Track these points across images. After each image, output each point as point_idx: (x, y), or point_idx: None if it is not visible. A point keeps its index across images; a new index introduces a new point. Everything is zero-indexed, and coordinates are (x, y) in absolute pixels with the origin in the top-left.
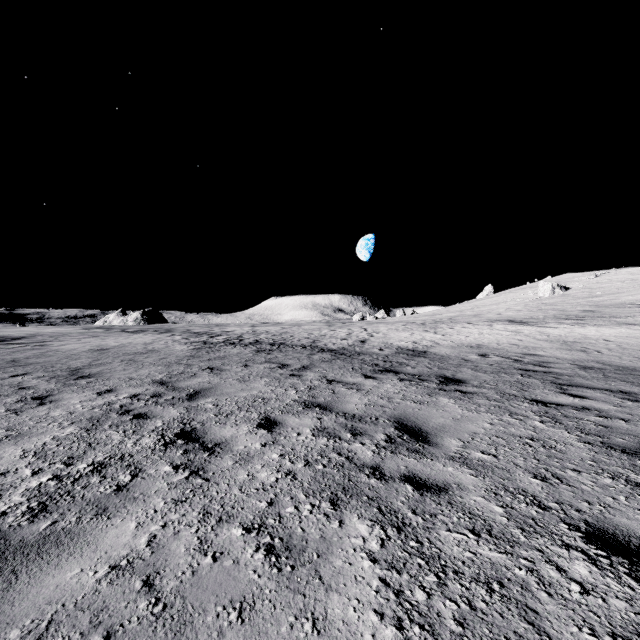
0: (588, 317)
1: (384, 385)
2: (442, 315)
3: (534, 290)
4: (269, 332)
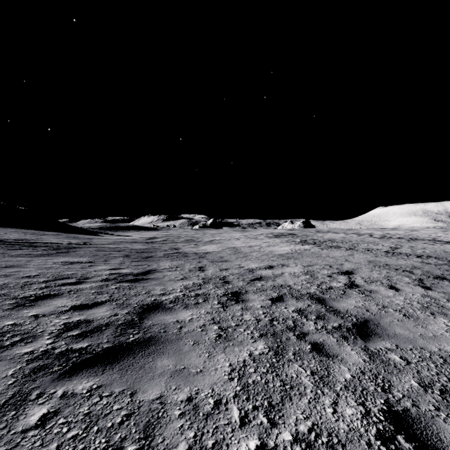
0: None
1: None
2: None
3: None
4: (399, 234)
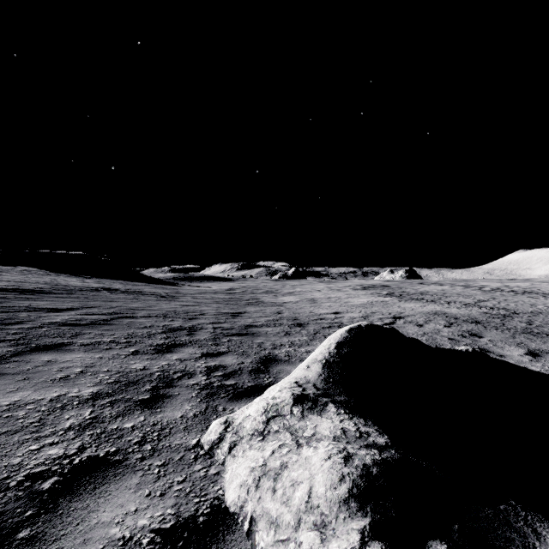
0: None
1: None
2: None
3: None
4: (519, 287)
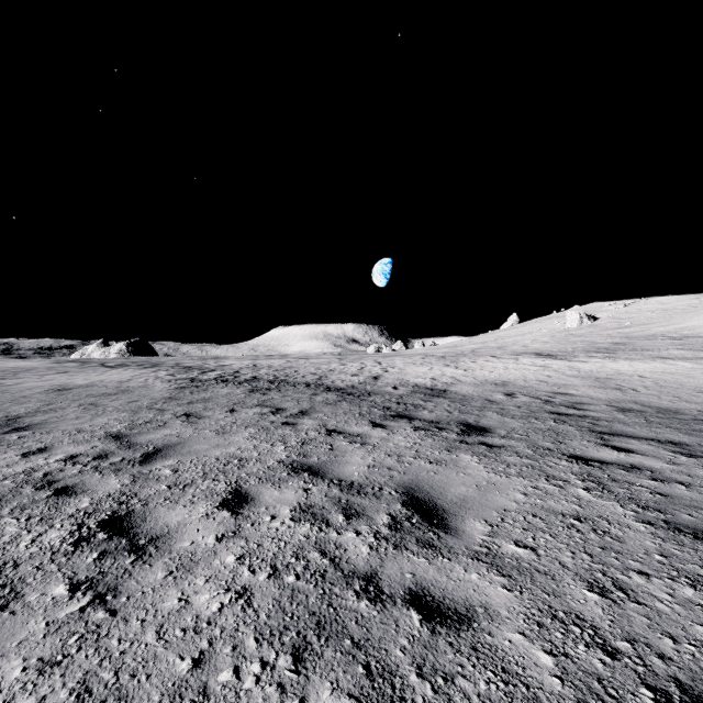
0: (619, 350)
1: (395, 437)
2: (464, 347)
3: (561, 320)
4: (271, 366)
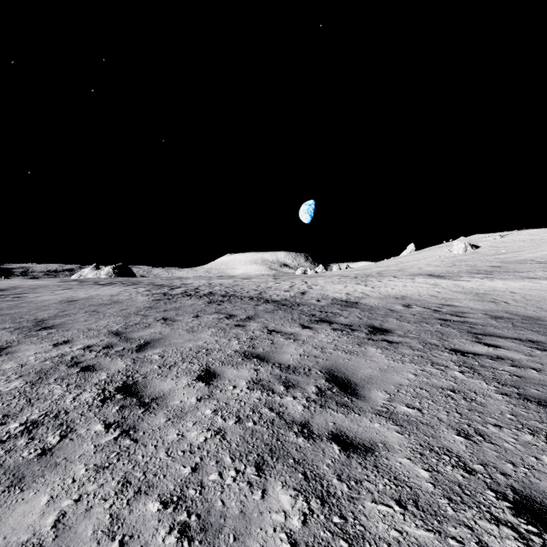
0: (496, 272)
1: (319, 335)
2: (372, 270)
3: (449, 248)
4: (222, 284)
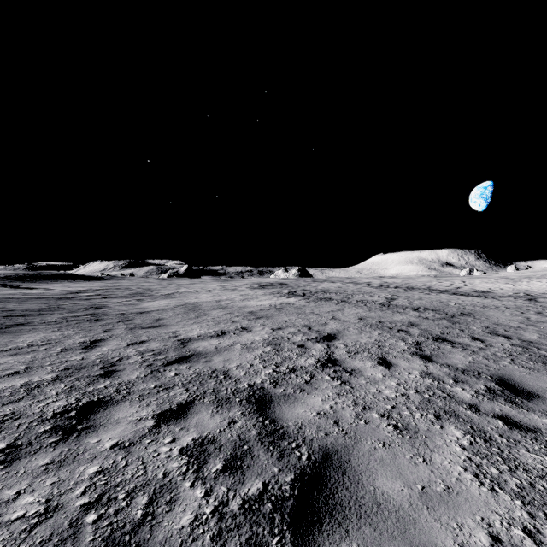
0: None
1: (456, 296)
2: (546, 271)
3: None
4: (396, 283)
